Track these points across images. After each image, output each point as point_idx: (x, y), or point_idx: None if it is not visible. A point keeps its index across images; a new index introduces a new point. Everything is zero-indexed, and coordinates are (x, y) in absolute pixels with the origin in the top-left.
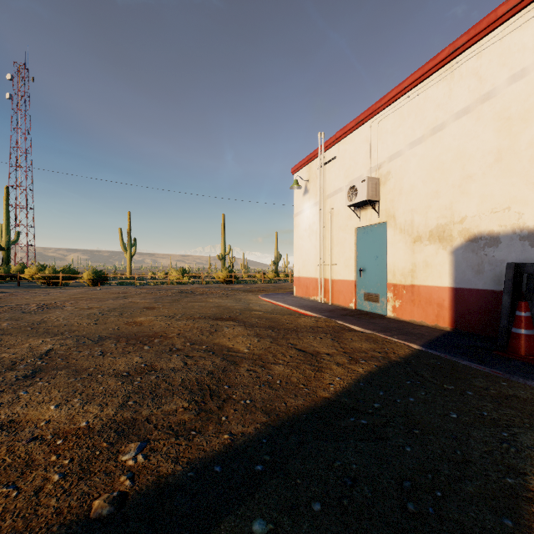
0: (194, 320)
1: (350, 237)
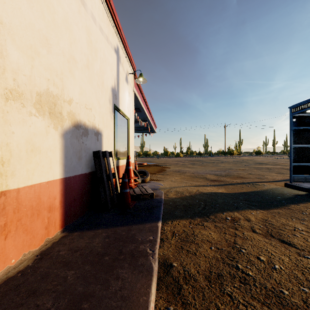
0: None
1: None
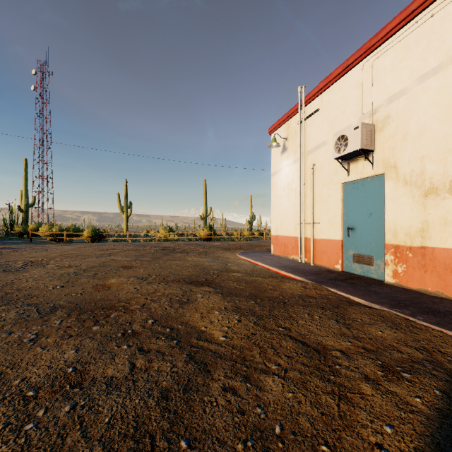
0: (167, 284)
1: (336, 193)
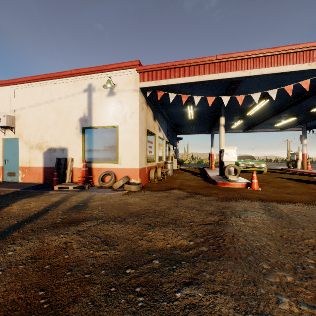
0: None
1: None
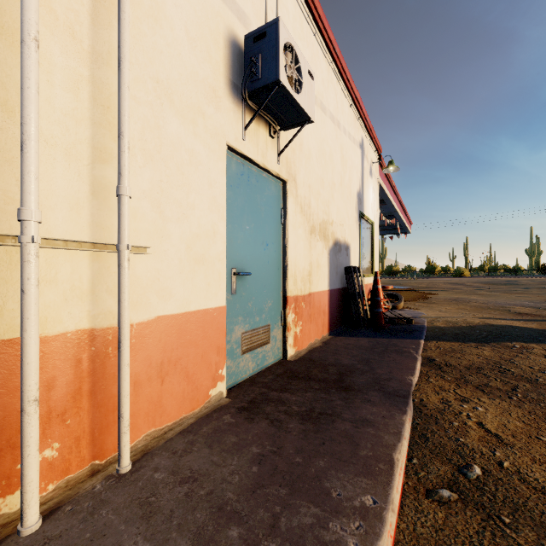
0: None
1: (217, 164)
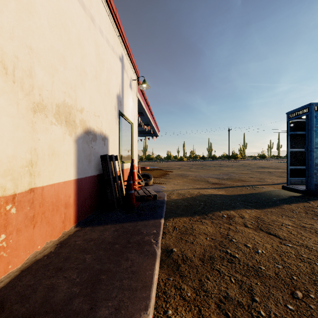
0: None
1: None
